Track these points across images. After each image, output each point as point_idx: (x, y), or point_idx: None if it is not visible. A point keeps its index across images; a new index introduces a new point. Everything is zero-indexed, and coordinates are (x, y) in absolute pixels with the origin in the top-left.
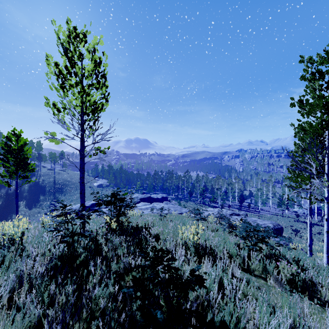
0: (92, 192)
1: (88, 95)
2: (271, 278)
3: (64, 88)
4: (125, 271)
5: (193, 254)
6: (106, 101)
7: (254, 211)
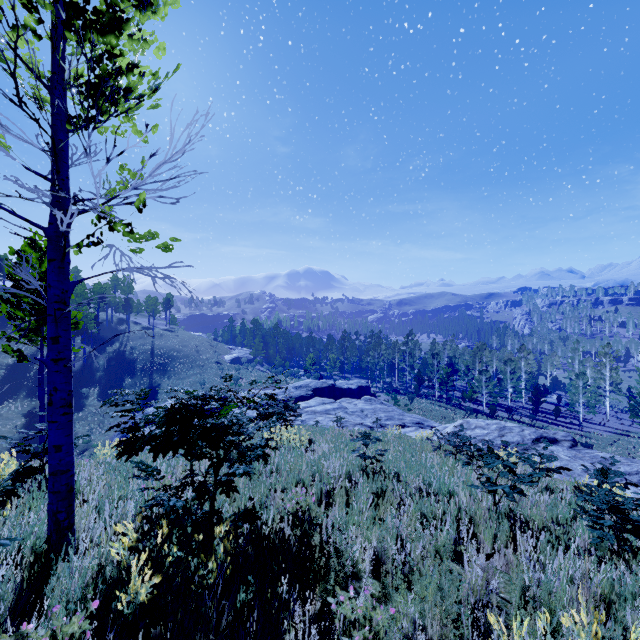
0: (220, 372)
1: None
2: None
3: None
4: None
5: None
6: None
7: (567, 424)
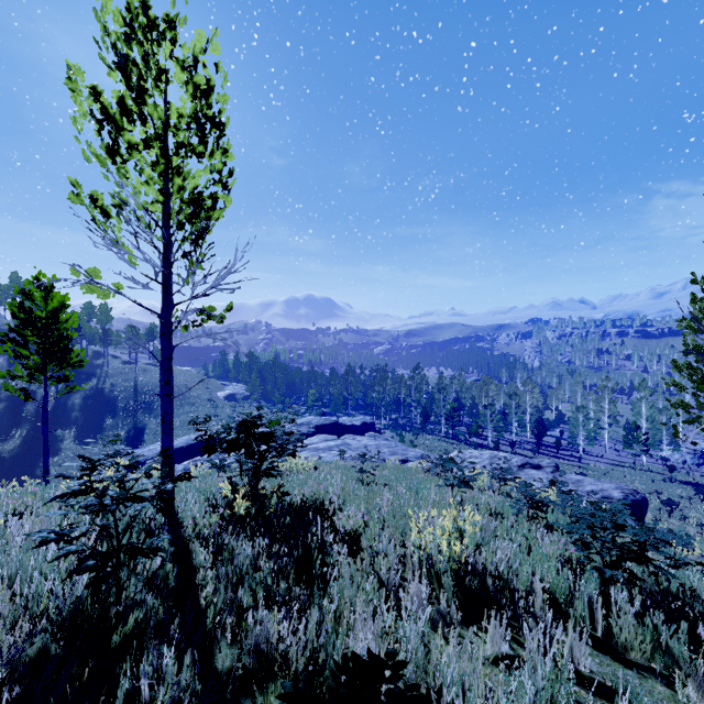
0: (213, 410)
1: (177, 172)
2: (690, 682)
3: (114, 154)
4: (258, 662)
5: (451, 596)
6: (223, 187)
7: (568, 456)
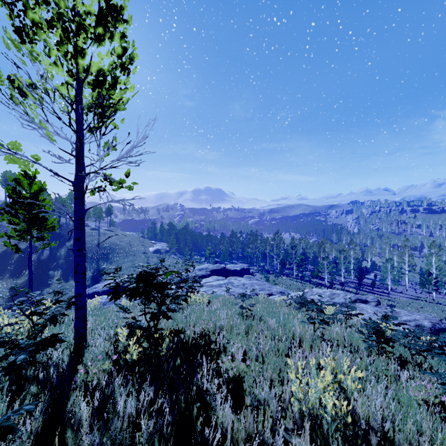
0: (146, 259)
1: (80, 53)
2: None
3: (20, 33)
4: None
5: None
6: (122, 69)
7: (380, 292)
